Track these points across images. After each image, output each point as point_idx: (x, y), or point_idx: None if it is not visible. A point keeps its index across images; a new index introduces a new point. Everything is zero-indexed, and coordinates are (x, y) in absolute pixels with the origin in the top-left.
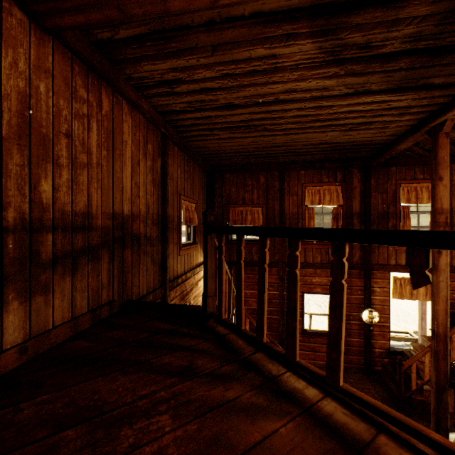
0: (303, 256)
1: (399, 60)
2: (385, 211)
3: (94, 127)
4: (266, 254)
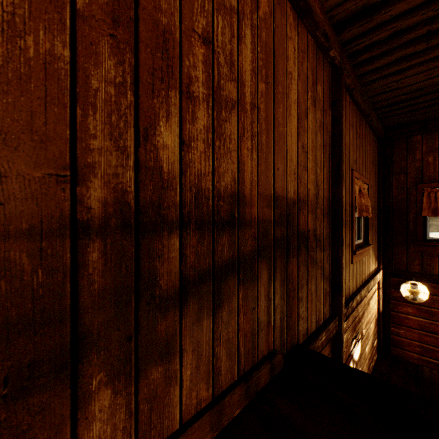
0: None
1: None
2: None
3: (246, 37)
4: None
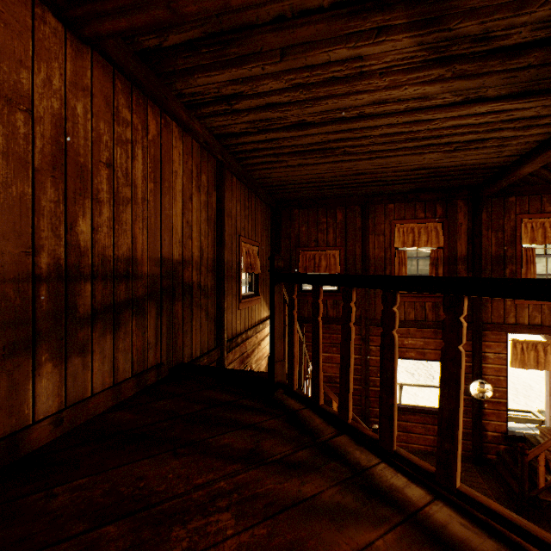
0: None
1: (528, 54)
2: (501, 254)
3: (139, 155)
4: (351, 309)
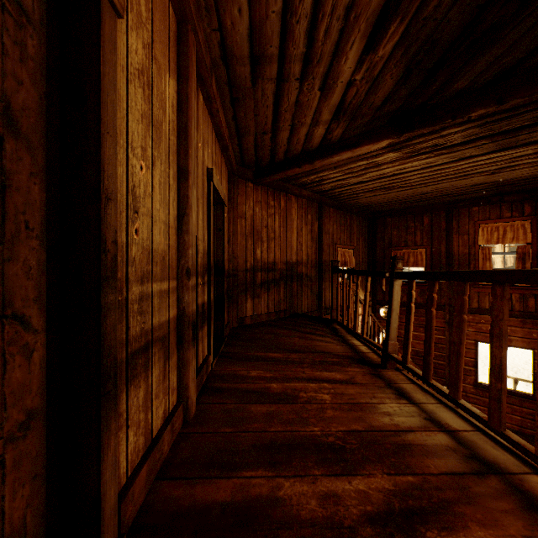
0: (476, 300)
1: (476, 142)
2: None
3: (277, 218)
4: (350, 283)
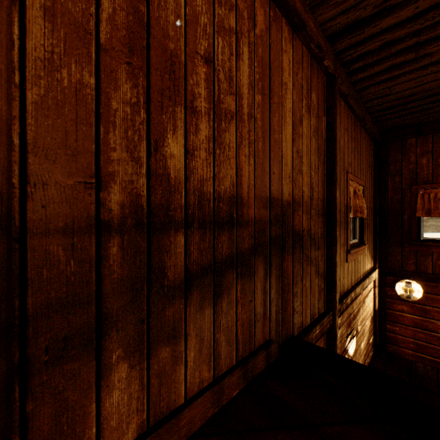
0: None
1: None
2: None
3: (244, 54)
4: None
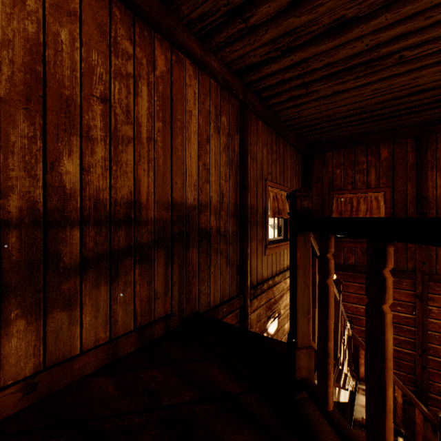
0: None
1: None
2: None
3: (143, 91)
4: None
